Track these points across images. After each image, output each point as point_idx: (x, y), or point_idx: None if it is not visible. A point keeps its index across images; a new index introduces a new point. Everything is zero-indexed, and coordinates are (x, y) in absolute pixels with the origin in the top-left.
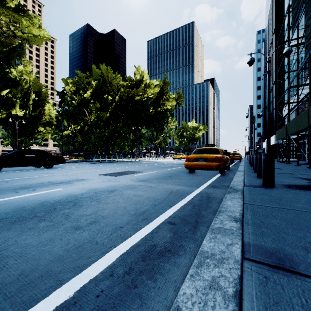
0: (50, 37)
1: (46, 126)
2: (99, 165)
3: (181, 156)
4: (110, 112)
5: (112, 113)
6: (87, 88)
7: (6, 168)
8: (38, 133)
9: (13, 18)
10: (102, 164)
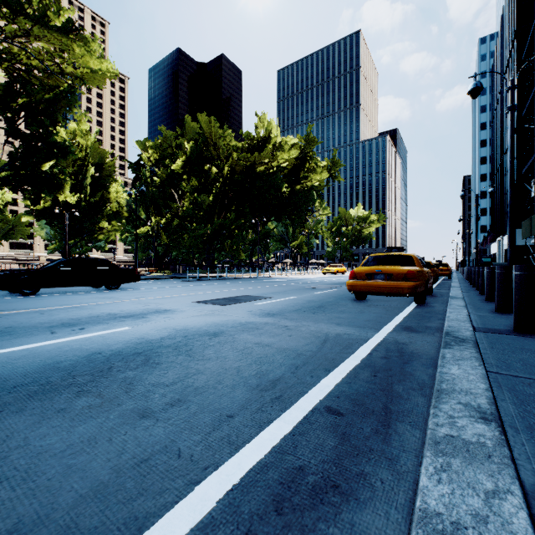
0: (117, 71)
1: (112, 220)
2: (196, 284)
3: (337, 268)
4: (215, 193)
5: (219, 196)
6: (177, 154)
7: (47, 289)
8: (100, 232)
9: (59, 44)
10: (200, 283)
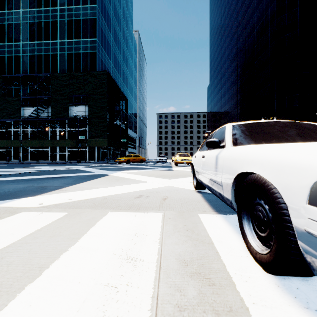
0: None
1: None
2: None
3: None
4: None
5: None
6: None
7: None
8: None
9: None
10: None
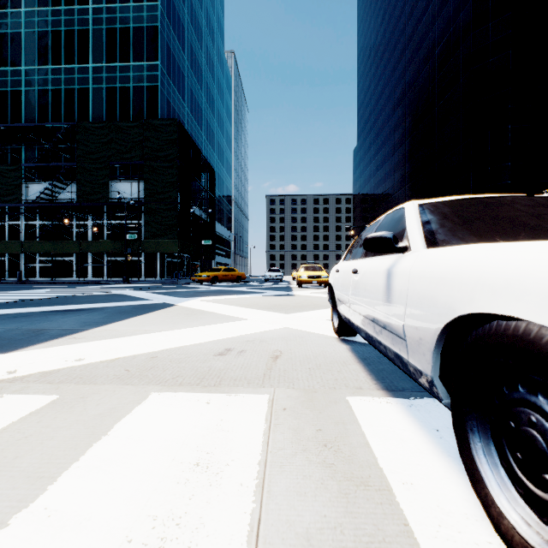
0: None
1: None
2: None
3: None
4: None
5: None
6: None
7: None
8: None
9: None
10: None
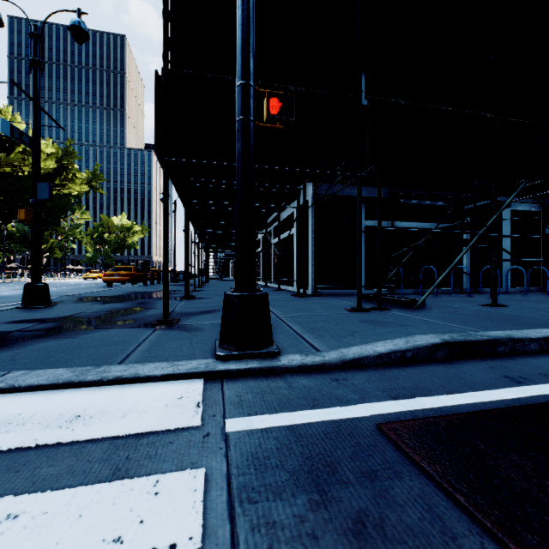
0: None
1: None
2: None
3: (98, 274)
4: None
5: None
6: None
7: None
8: None
9: None
10: None
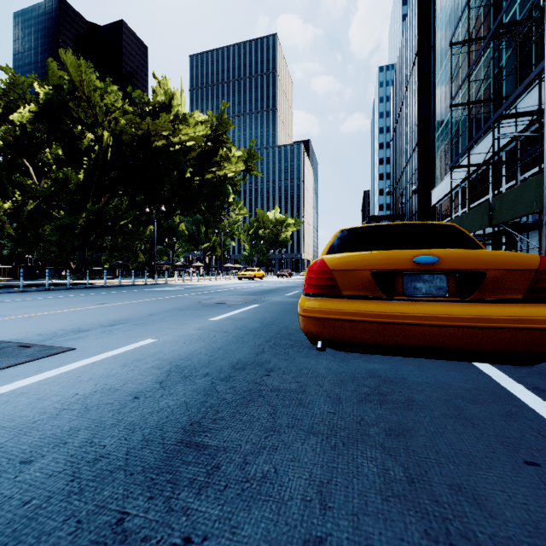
0: None
1: None
2: None
3: (254, 273)
4: (87, 166)
5: (94, 172)
6: None
7: None
8: None
9: None
10: (8, 297)
